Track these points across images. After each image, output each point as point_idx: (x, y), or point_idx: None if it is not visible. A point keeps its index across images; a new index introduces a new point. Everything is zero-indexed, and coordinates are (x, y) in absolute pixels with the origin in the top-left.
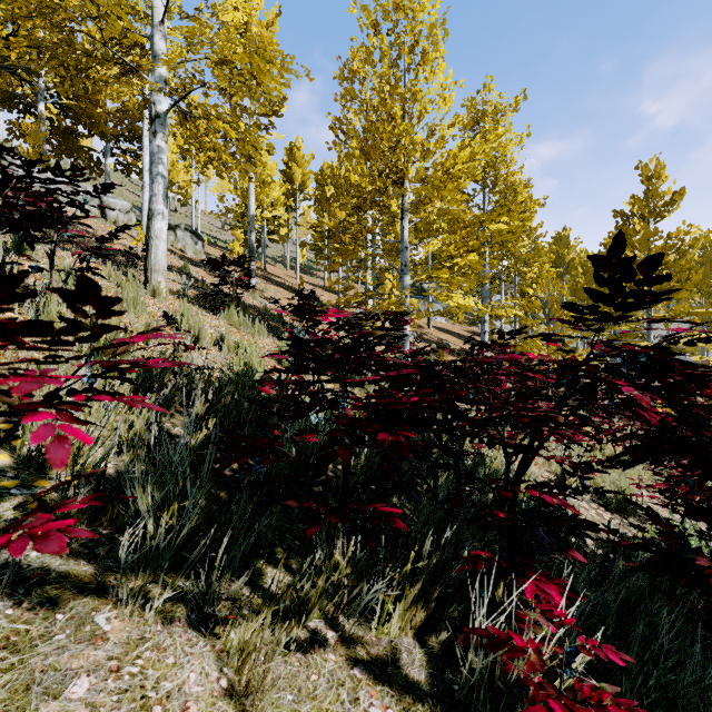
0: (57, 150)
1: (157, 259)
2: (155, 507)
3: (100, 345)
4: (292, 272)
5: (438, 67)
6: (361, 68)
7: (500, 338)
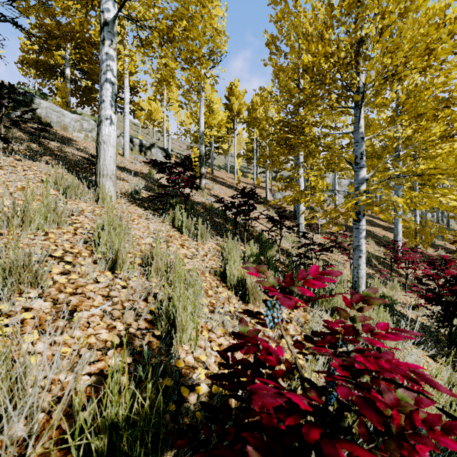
0: (80, 101)
1: (105, 164)
2: None
3: None
4: (231, 174)
5: None
6: None
7: None
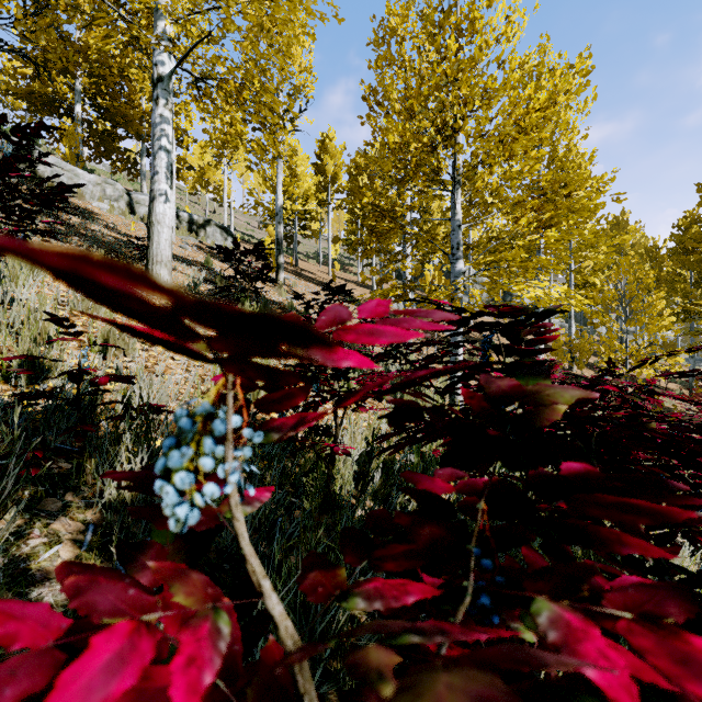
0: (95, 153)
1: (159, 249)
2: None
3: (2, 366)
4: (324, 267)
5: None
6: (398, 24)
7: None
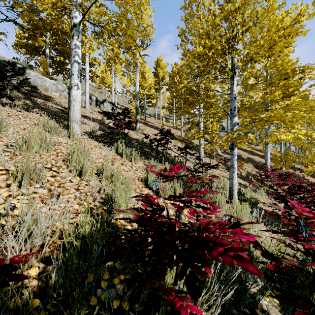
0: (55, 71)
1: (74, 114)
2: None
3: None
4: (158, 120)
5: None
6: None
7: None
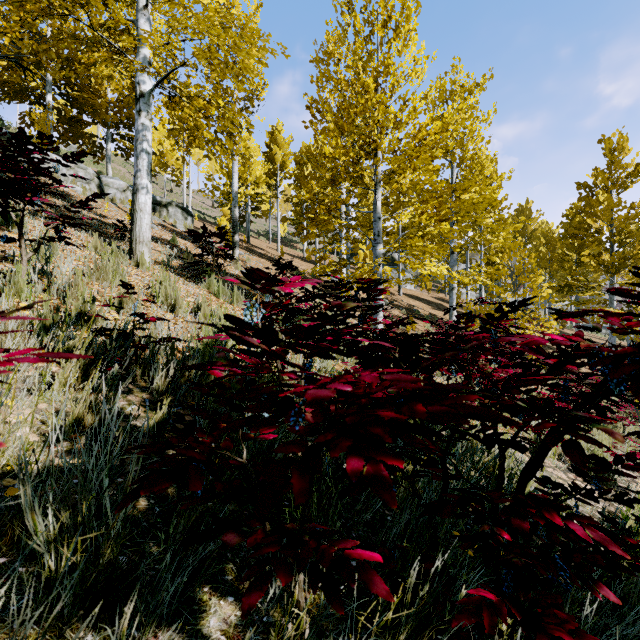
0: (64, 137)
1: (141, 231)
2: (51, 540)
3: (66, 315)
4: (273, 244)
5: (411, 39)
6: (335, 50)
7: (497, 311)
